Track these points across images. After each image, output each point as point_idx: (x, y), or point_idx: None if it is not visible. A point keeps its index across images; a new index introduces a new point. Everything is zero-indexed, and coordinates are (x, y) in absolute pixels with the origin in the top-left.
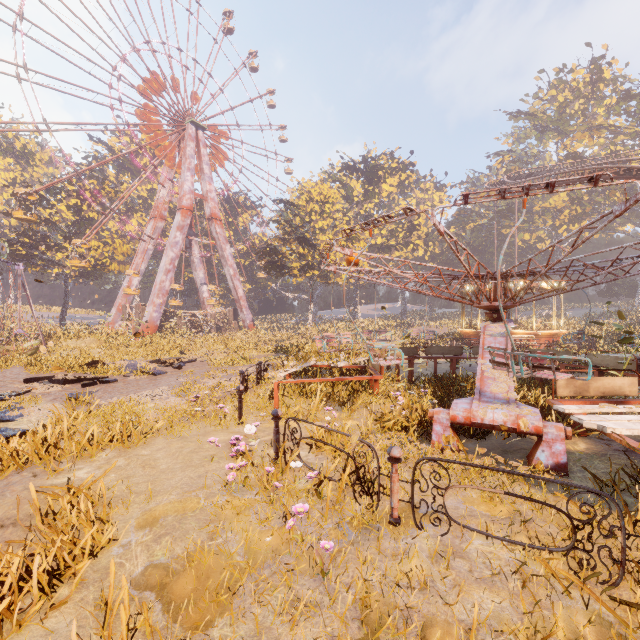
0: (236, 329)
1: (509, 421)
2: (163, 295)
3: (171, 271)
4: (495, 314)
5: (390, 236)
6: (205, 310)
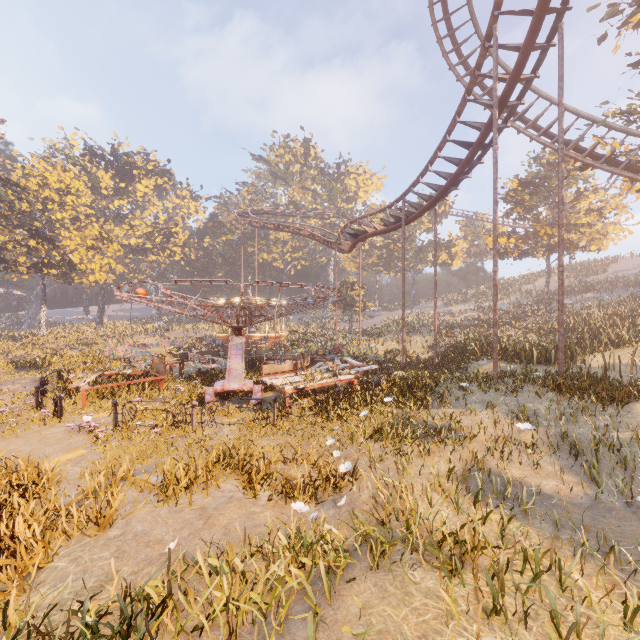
0: None
1: (241, 387)
2: None
3: None
4: (238, 331)
5: (146, 239)
6: None
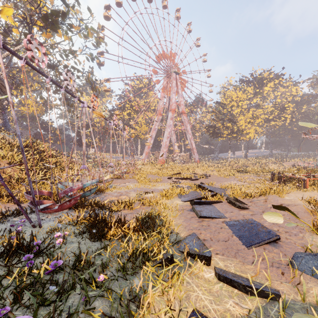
0: (190, 162)
1: None
2: (166, 147)
3: (169, 137)
4: None
5: (269, 114)
6: (176, 154)
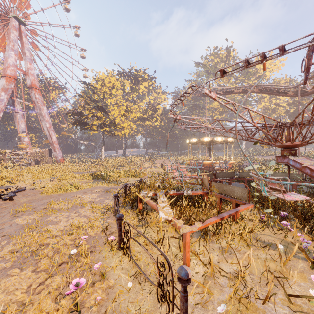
0: (50, 162)
1: None
2: None
3: None
4: (293, 150)
5: (144, 113)
6: (26, 150)
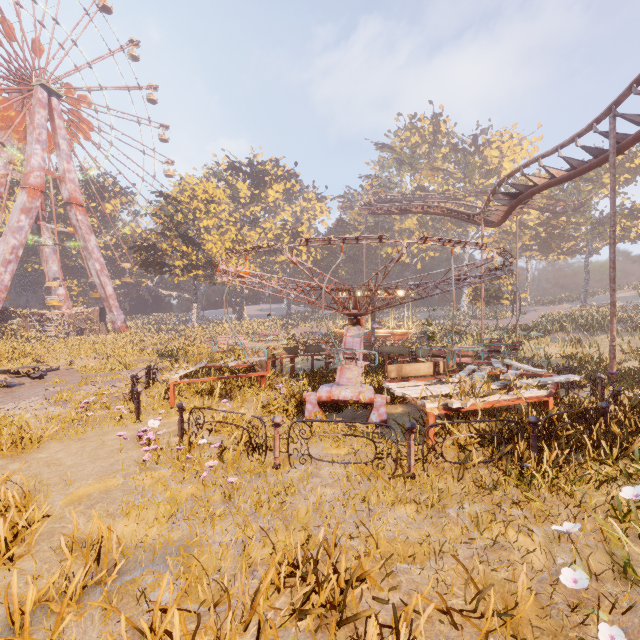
0: (103, 331)
1: (355, 396)
2: (0, 291)
3: (12, 262)
4: (355, 320)
5: (276, 240)
6: (60, 309)
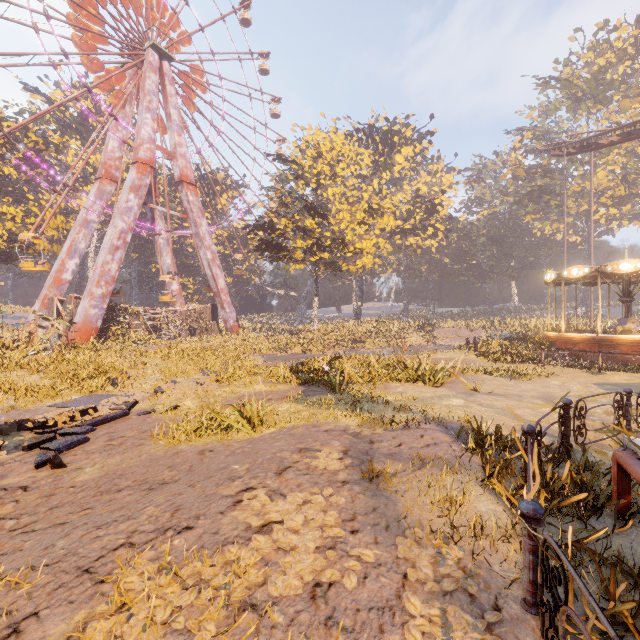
0: (215, 331)
1: None
2: (107, 283)
3: (120, 249)
4: None
5: (405, 218)
6: (174, 307)
